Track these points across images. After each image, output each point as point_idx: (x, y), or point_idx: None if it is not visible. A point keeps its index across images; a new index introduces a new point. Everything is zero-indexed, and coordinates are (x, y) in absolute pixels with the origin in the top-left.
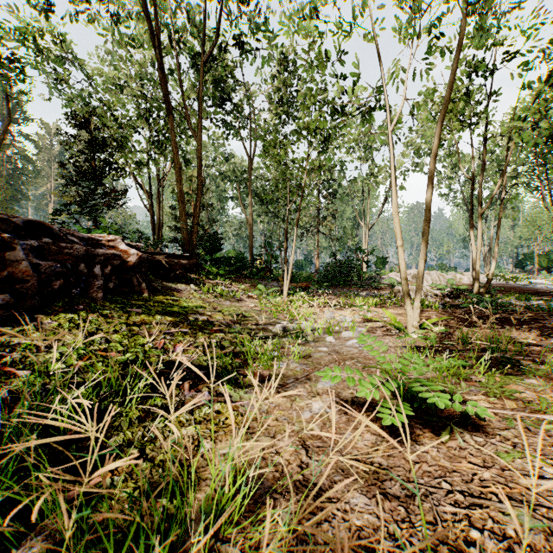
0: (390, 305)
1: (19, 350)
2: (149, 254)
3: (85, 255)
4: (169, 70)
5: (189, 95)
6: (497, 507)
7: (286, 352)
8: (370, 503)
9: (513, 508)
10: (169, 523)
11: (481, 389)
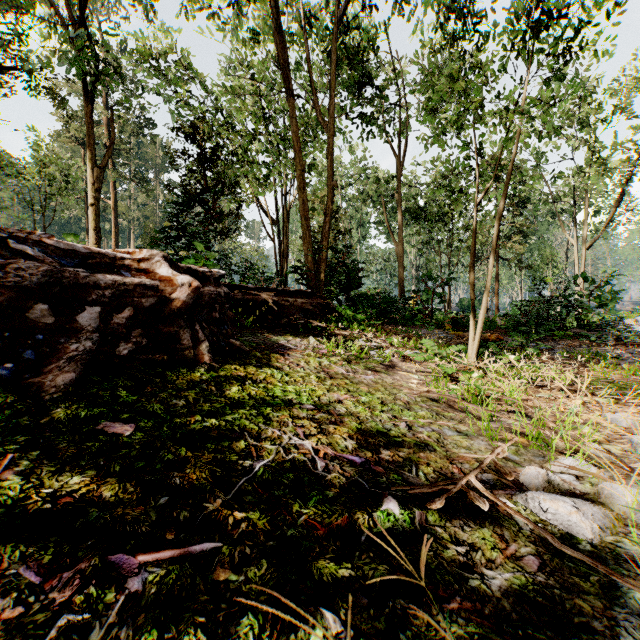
0: None
1: None
2: (251, 290)
3: (51, 284)
4: (297, 66)
5: (320, 86)
6: None
7: None
8: None
9: None
10: None
11: None
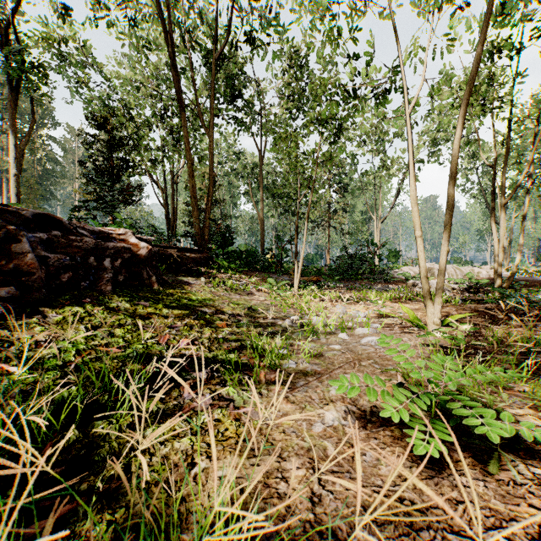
0: (405, 300)
1: (17, 345)
2: (162, 248)
3: (94, 248)
4: (183, 70)
5: (202, 93)
6: None
7: (296, 349)
8: None
9: None
10: None
11: (528, 401)
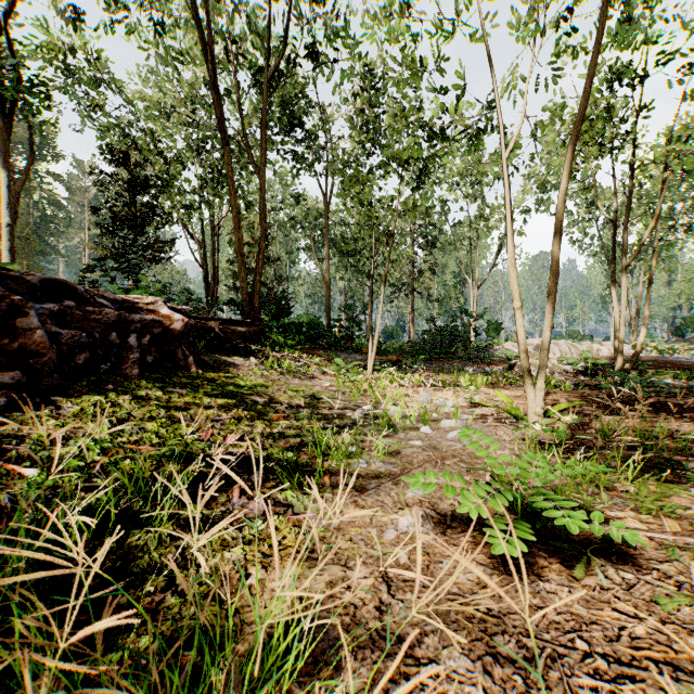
0: (505, 385)
1: (28, 442)
2: (200, 320)
3: (117, 321)
4: (226, 91)
5: (251, 121)
6: (656, 681)
7: (368, 446)
8: (473, 667)
9: (680, 683)
10: (197, 687)
11: (629, 502)
